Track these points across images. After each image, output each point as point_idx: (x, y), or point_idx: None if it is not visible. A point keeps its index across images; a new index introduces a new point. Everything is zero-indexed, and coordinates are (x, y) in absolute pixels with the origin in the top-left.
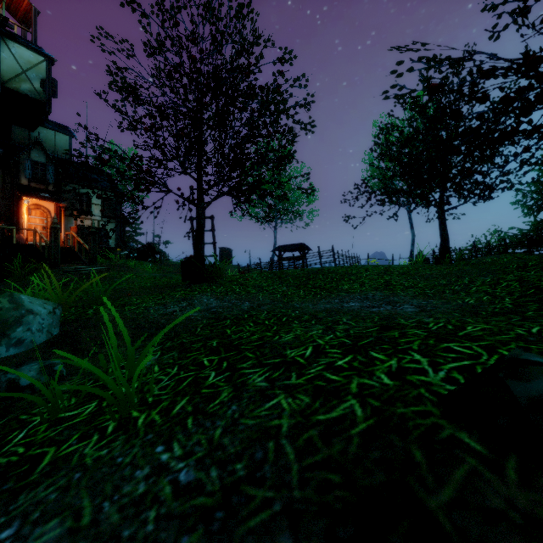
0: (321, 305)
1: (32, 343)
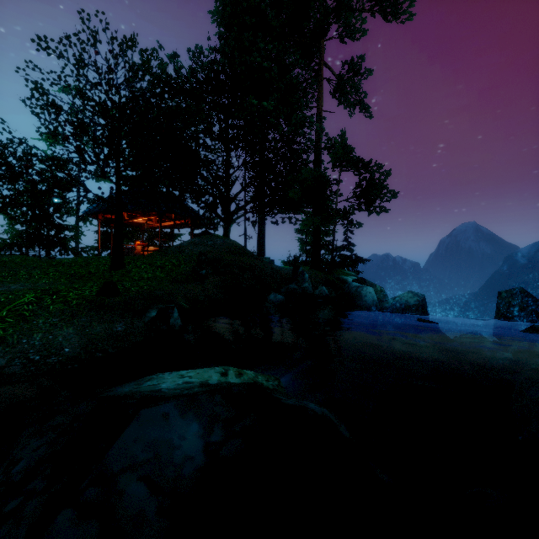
0: None
1: None
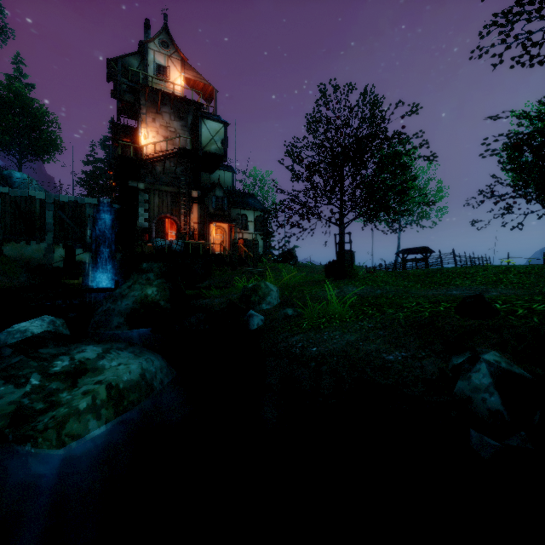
0: (430, 292)
1: (273, 304)
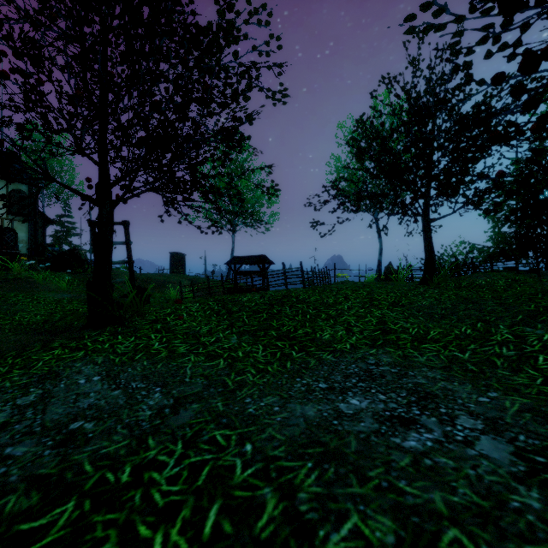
0: (296, 409)
1: None
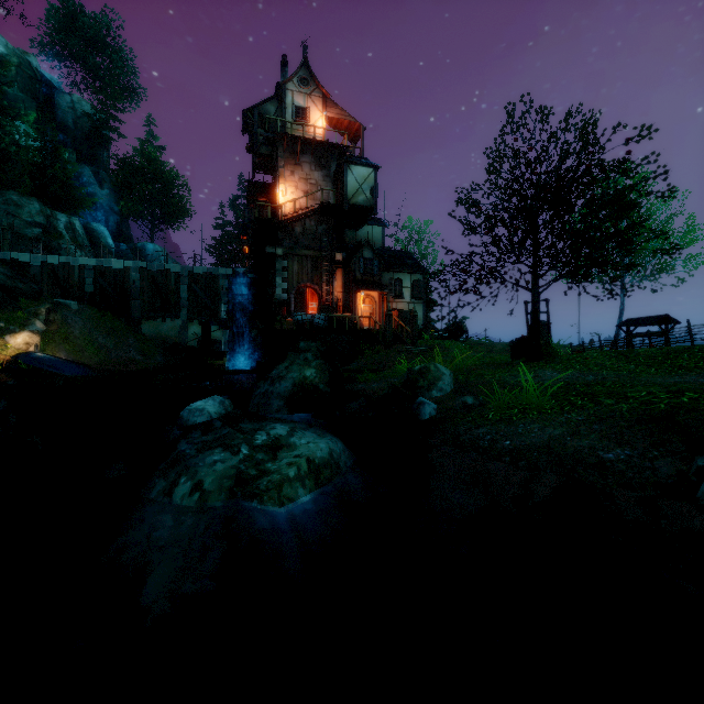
0: (670, 380)
1: (446, 391)
